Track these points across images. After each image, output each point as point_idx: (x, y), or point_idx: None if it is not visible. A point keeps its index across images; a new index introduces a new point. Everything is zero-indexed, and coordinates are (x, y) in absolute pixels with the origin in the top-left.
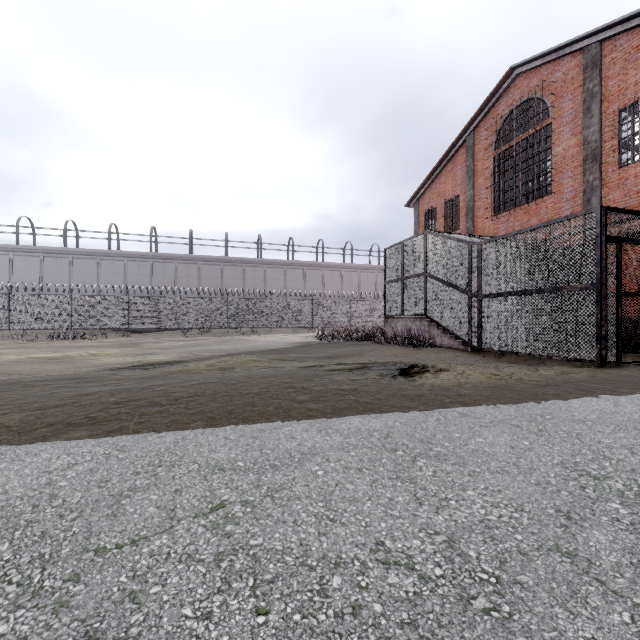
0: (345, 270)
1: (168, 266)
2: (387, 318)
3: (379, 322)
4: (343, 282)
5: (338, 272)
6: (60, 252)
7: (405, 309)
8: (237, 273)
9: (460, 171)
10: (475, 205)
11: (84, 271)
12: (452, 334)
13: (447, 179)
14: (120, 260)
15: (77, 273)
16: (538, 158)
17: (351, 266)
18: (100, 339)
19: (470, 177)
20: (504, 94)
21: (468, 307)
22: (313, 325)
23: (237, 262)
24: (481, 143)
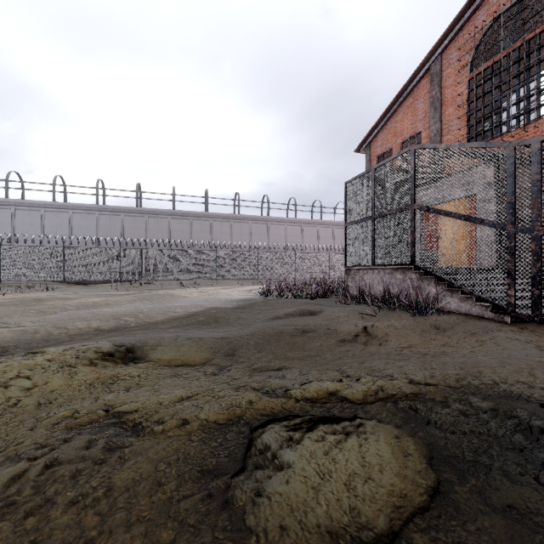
0: (289, 224)
1: (115, 218)
2: (349, 269)
3: (323, 274)
4: (287, 236)
5: (282, 226)
6: (1, 203)
7: (377, 257)
8: (184, 226)
9: (422, 104)
10: (442, 140)
11: (27, 222)
12: (464, 293)
13: (405, 116)
14: (65, 212)
15: (20, 224)
16: (538, 69)
17: (295, 220)
18: (13, 293)
19: (436, 108)
20: (484, 2)
21: (507, 250)
22: (258, 277)
23: (184, 215)
24: (451, 67)
